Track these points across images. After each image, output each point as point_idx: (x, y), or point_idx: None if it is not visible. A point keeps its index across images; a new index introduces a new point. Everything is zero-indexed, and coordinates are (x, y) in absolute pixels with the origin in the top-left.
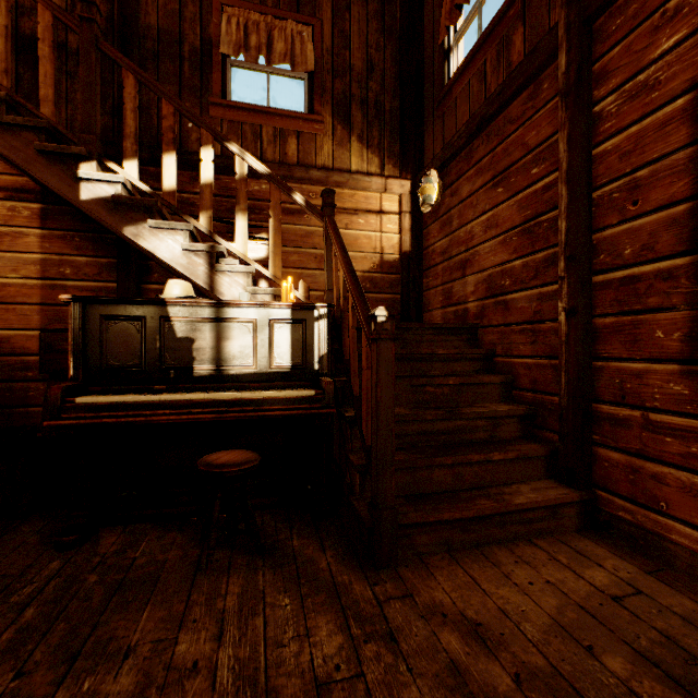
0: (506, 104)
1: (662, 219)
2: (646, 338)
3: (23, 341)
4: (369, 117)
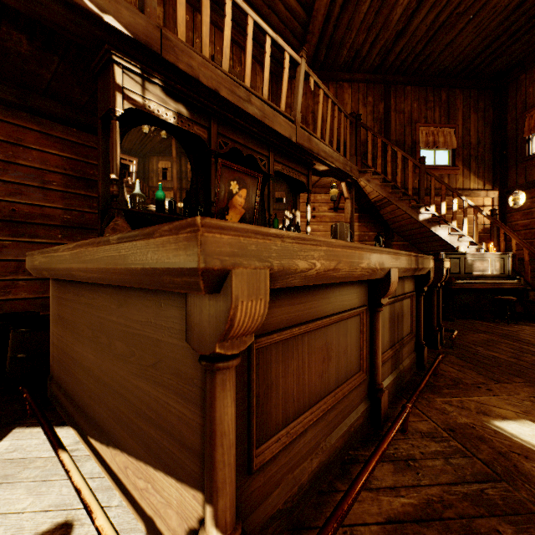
0: None
1: None
2: None
3: None
4: (478, 164)
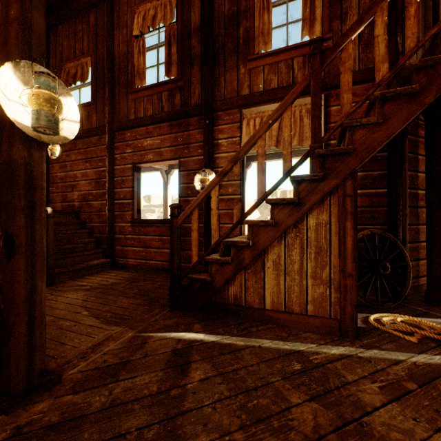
0: (90, 136)
1: (128, 190)
2: (125, 218)
3: None
4: None
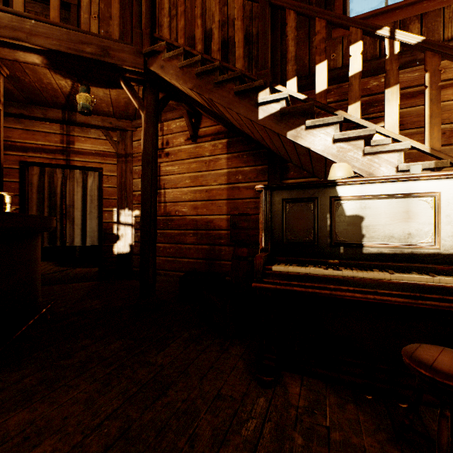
0: None
1: None
2: None
3: (218, 222)
4: None
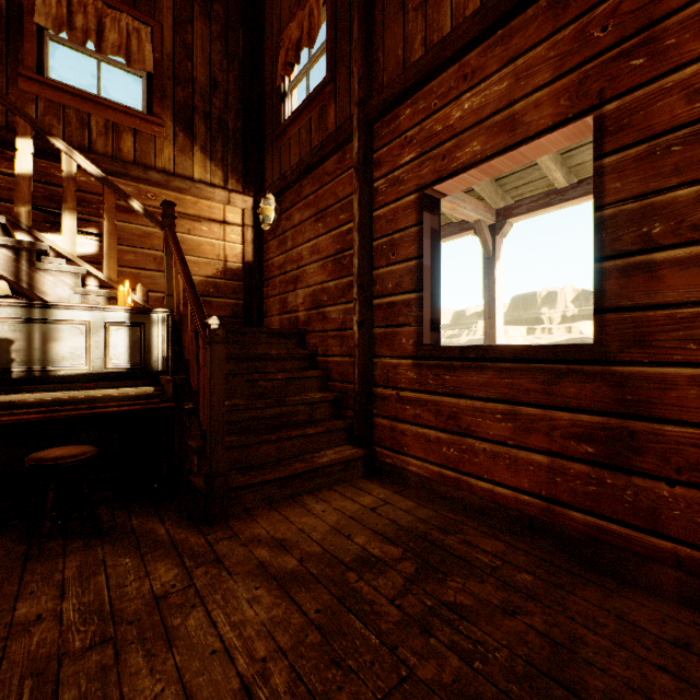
0: (324, 159)
1: (405, 268)
2: (398, 343)
3: None
4: (212, 131)
